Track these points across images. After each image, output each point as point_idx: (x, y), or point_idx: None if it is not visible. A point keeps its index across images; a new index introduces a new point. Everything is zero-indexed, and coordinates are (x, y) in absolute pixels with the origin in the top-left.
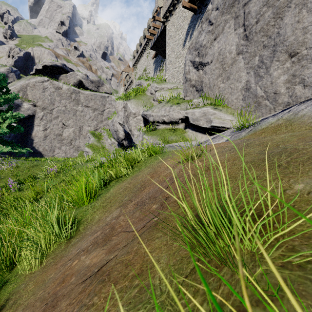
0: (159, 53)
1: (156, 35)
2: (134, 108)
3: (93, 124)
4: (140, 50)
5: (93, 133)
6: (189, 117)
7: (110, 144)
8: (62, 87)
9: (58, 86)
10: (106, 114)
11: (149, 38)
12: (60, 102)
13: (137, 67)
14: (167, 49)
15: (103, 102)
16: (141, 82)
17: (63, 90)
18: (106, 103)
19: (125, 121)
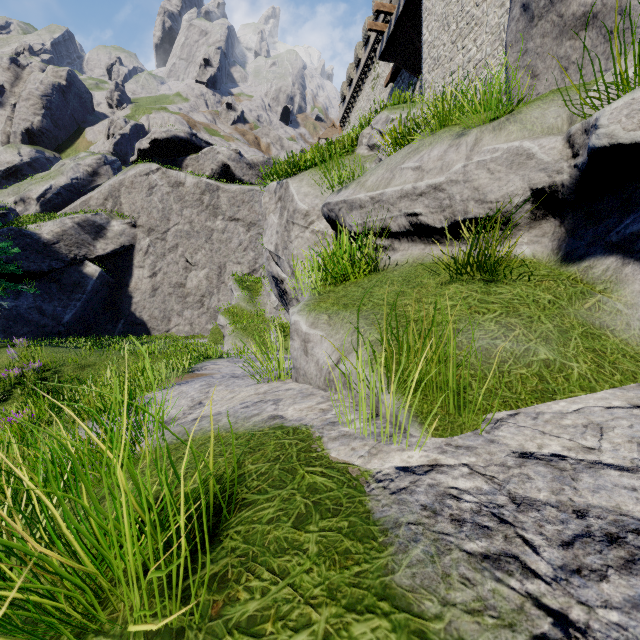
0: (401, 65)
1: (393, 15)
2: (308, 195)
3: (248, 258)
4: (356, 77)
5: (243, 279)
6: None
7: (275, 307)
8: (184, 181)
9: (178, 179)
10: None
11: (377, 29)
12: (180, 214)
13: (351, 120)
14: (425, 30)
15: None
16: None
17: (186, 187)
18: None
19: (279, 242)
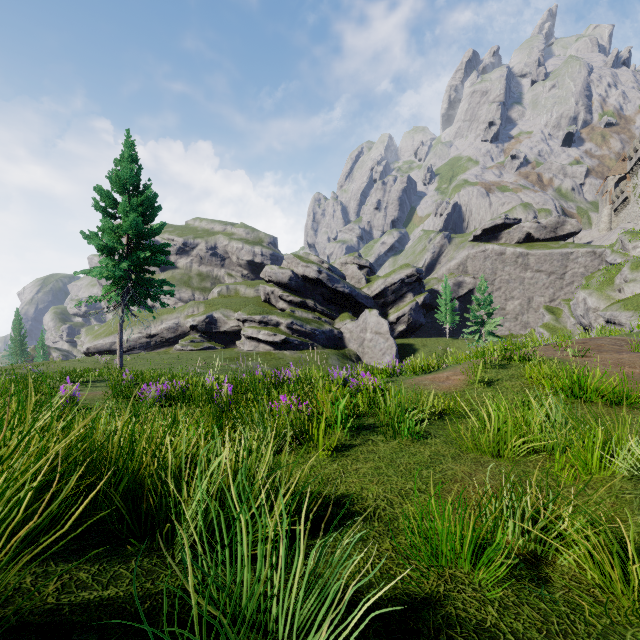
0: None
1: None
2: (594, 303)
3: (548, 293)
4: None
5: (549, 308)
6: (627, 327)
7: (573, 324)
8: (505, 252)
9: (501, 251)
10: (568, 277)
11: None
12: (502, 270)
13: (637, 175)
14: None
15: (563, 262)
16: (623, 242)
17: (506, 255)
18: (568, 263)
19: (584, 313)
